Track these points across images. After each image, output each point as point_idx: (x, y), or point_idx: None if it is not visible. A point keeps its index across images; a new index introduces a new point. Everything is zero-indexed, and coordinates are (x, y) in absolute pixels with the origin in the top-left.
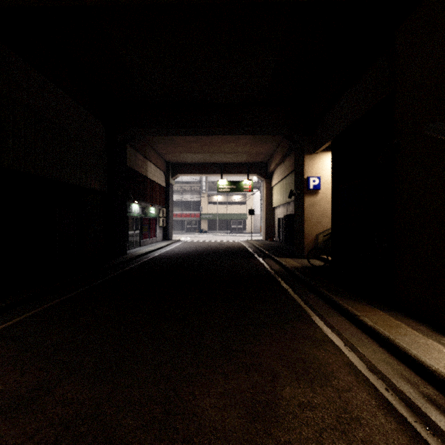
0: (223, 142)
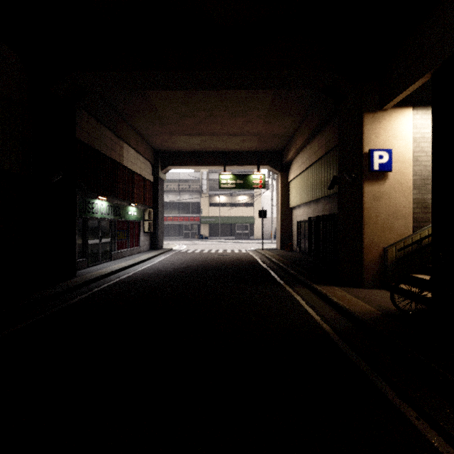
0: (227, 116)
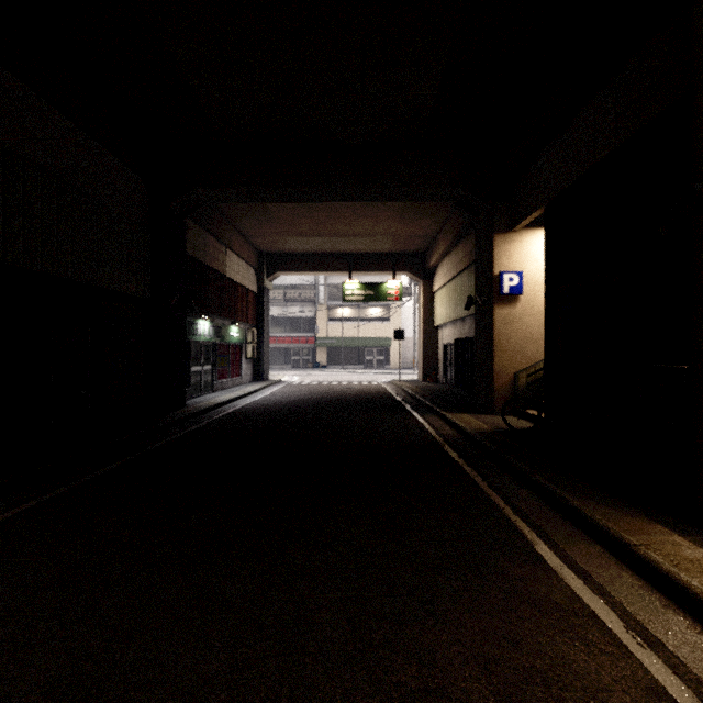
0: (353, 217)
